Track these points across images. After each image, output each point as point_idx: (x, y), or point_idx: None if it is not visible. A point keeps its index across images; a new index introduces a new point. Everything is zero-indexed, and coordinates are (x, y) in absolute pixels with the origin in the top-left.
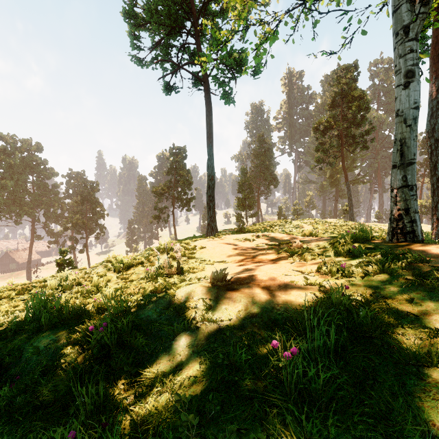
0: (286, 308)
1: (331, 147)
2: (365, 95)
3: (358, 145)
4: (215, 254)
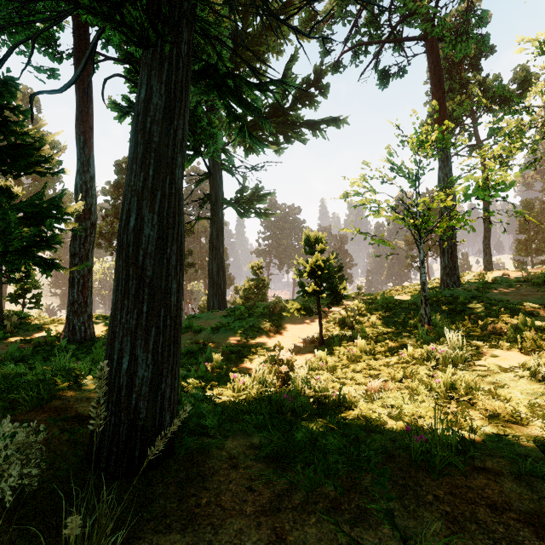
0: None
1: None
2: None
3: None
4: (499, 275)
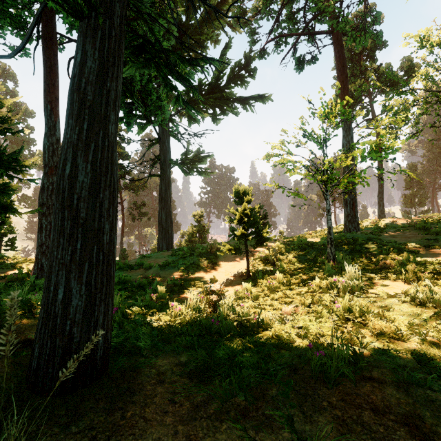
0: None
1: None
2: None
3: None
4: (389, 222)
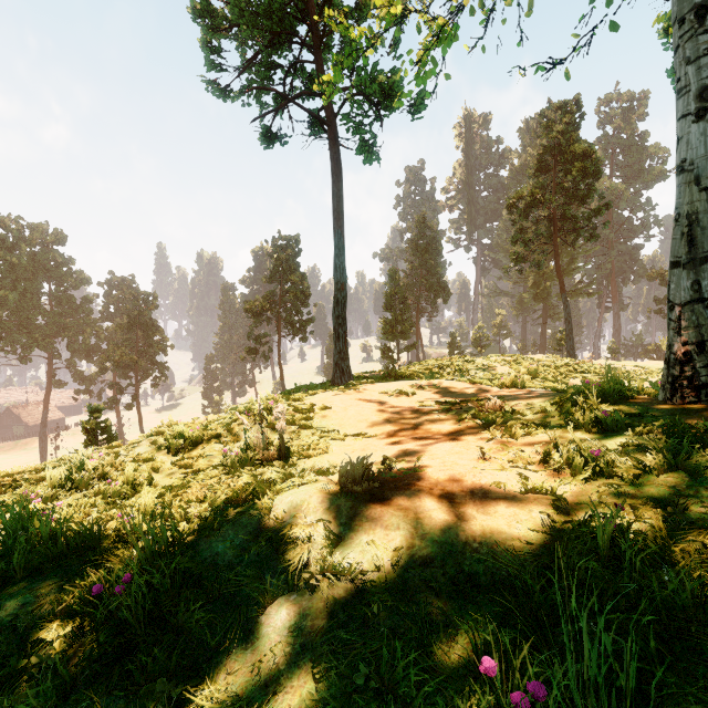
0: (492, 546)
1: (538, 236)
2: (593, 151)
3: (581, 232)
4: (347, 420)
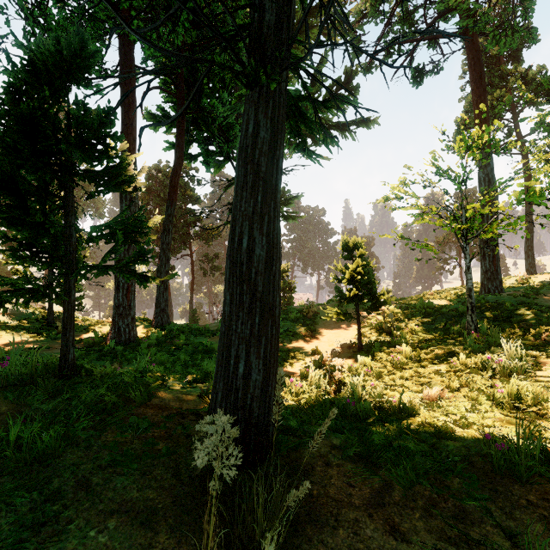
0: None
1: None
2: None
3: None
4: (544, 279)
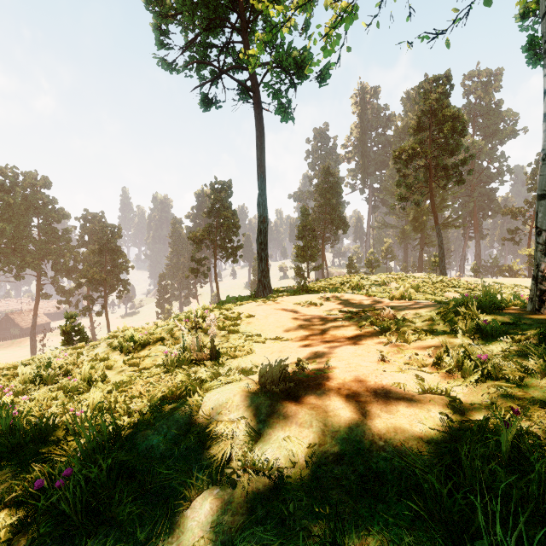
0: (396, 445)
1: (417, 180)
2: (460, 114)
3: (451, 178)
4: (267, 326)
